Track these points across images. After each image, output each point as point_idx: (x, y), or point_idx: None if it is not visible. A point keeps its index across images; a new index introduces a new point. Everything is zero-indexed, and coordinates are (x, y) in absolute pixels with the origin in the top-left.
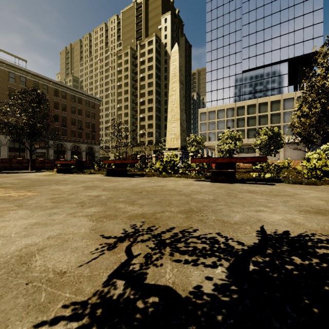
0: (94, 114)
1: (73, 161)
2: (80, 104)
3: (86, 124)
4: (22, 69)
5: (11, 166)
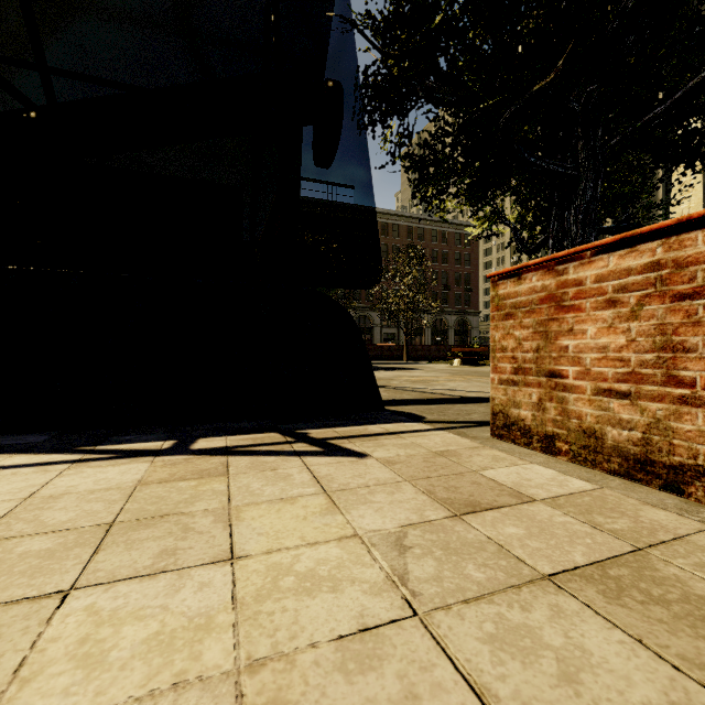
0: (469, 256)
1: (483, 348)
2: (446, 243)
3: (455, 277)
4: (368, 209)
5: (382, 355)
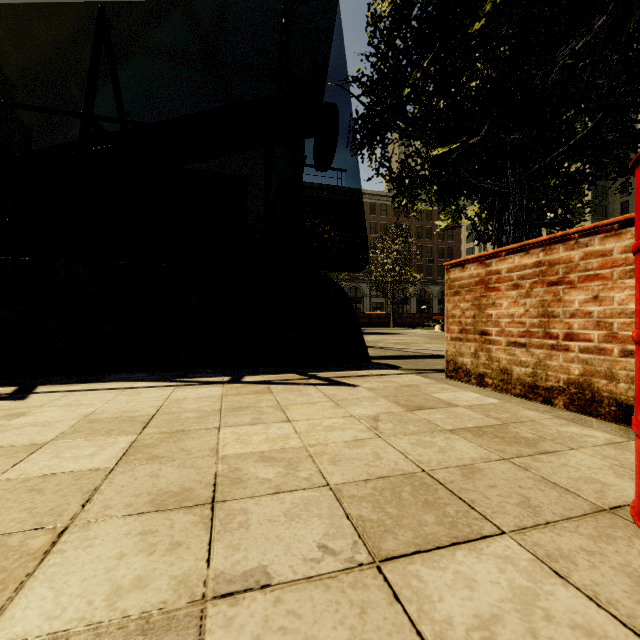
0: (452, 231)
1: None
2: (430, 220)
3: (439, 251)
4: (359, 191)
5: (371, 322)
